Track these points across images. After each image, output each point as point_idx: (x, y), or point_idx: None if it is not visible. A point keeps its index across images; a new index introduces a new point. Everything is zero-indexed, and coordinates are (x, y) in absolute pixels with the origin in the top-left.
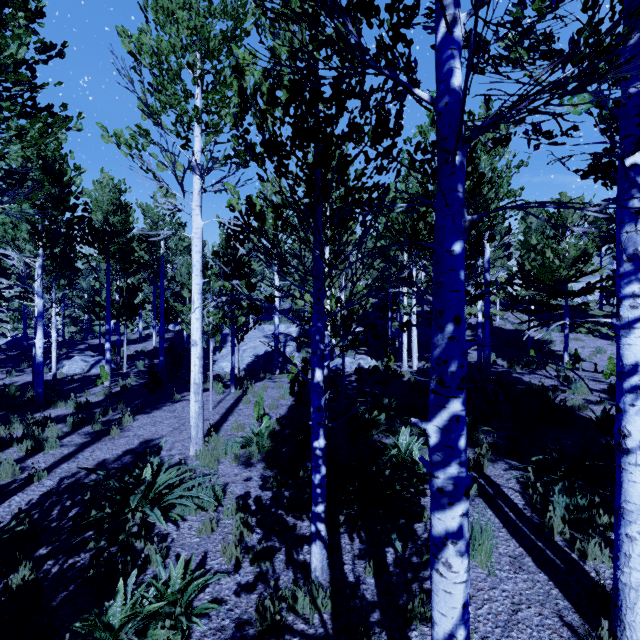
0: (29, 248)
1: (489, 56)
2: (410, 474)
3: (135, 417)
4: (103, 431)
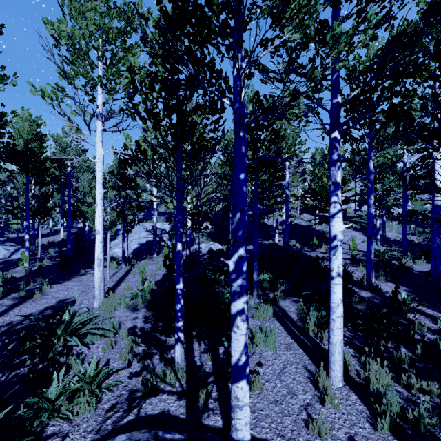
0: None
1: (268, 76)
2: None
3: (51, 286)
4: (27, 296)
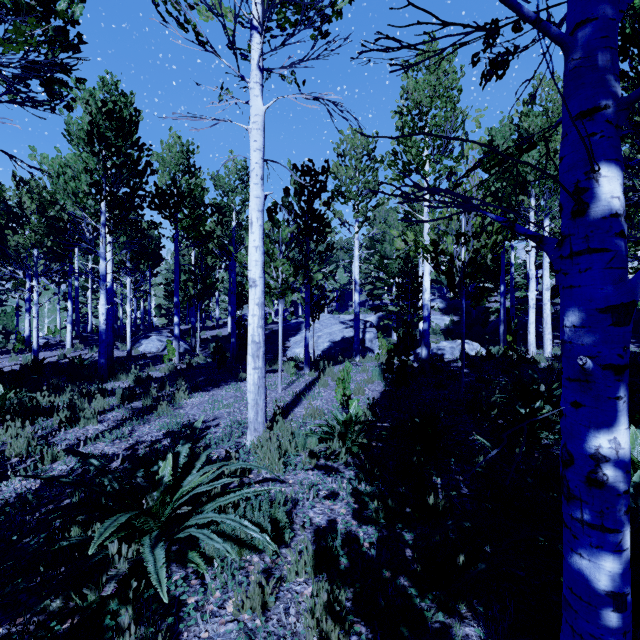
0: (90, 202)
1: None
2: None
3: (192, 394)
4: (152, 407)
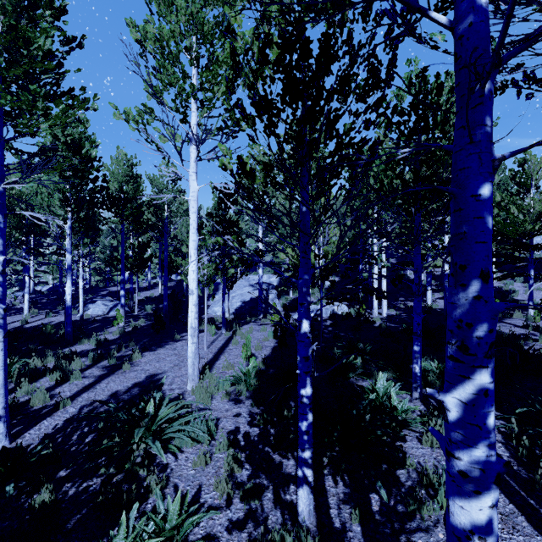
0: (60, 213)
1: None
2: (392, 421)
3: (143, 354)
4: (117, 365)
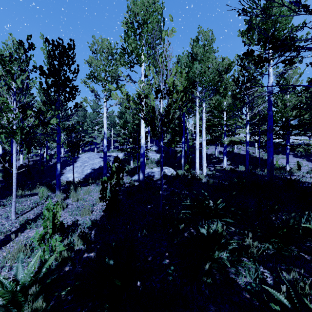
0: None
1: None
2: None
3: None
4: None
